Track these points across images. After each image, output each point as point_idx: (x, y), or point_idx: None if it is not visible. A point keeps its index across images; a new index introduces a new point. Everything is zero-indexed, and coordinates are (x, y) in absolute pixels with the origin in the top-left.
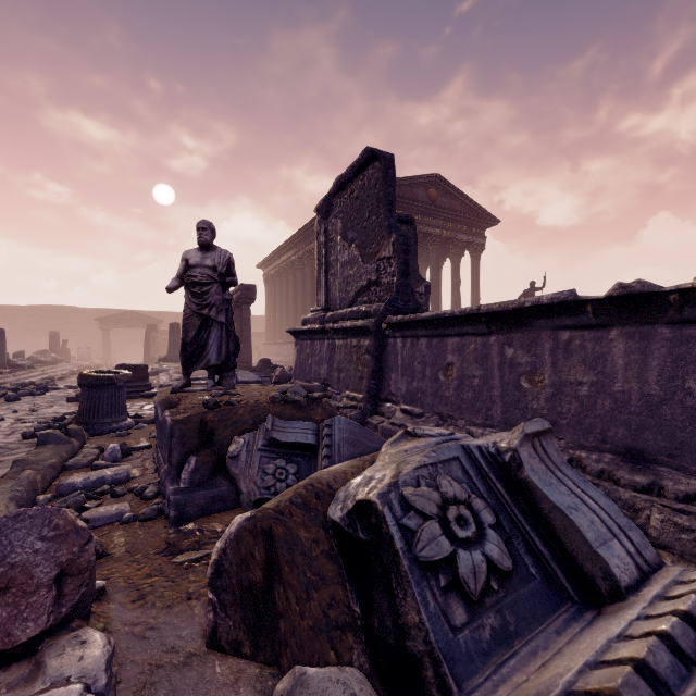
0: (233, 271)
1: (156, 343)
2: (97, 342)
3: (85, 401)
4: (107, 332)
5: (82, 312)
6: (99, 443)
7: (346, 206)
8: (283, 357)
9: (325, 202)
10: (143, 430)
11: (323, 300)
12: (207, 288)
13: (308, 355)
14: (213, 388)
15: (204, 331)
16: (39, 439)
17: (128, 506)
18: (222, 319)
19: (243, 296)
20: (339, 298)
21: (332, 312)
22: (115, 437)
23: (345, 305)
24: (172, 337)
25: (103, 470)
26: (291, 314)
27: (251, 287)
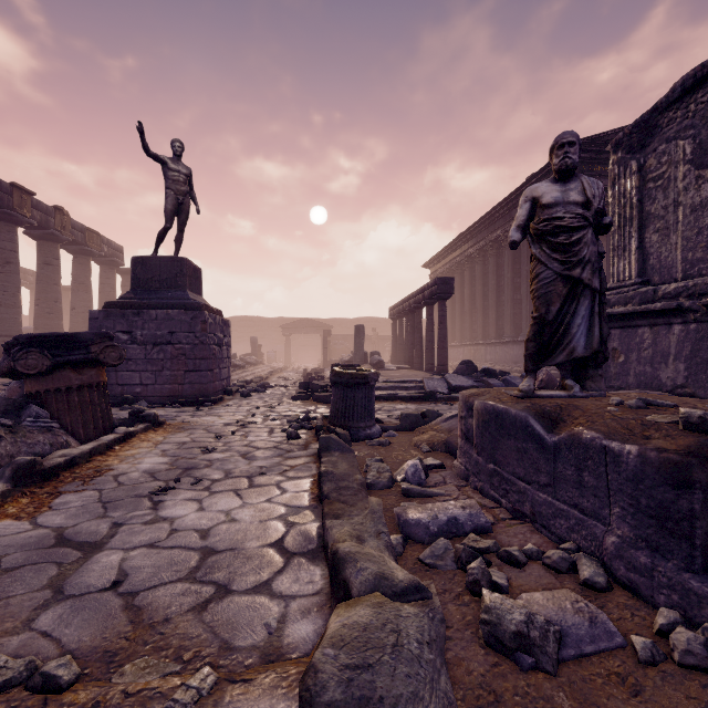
0: (604, 209)
1: (329, 347)
2: (278, 347)
3: (339, 402)
4: (288, 337)
5: (267, 321)
6: (365, 451)
7: (705, 113)
8: (456, 361)
9: (638, 127)
10: (397, 438)
11: (633, 271)
12: (578, 235)
13: (614, 350)
14: (583, 393)
15: (568, 303)
16: (321, 444)
17: (590, 604)
18: (595, 284)
19: (439, 290)
20: (684, 261)
21: (684, 282)
22: (377, 446)
23: (703, 269)
24: (357, 339)
25: (443, 504)
26: (467, 314)
27: (448, 280)
